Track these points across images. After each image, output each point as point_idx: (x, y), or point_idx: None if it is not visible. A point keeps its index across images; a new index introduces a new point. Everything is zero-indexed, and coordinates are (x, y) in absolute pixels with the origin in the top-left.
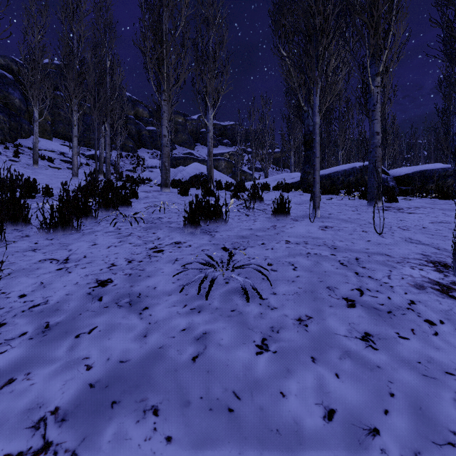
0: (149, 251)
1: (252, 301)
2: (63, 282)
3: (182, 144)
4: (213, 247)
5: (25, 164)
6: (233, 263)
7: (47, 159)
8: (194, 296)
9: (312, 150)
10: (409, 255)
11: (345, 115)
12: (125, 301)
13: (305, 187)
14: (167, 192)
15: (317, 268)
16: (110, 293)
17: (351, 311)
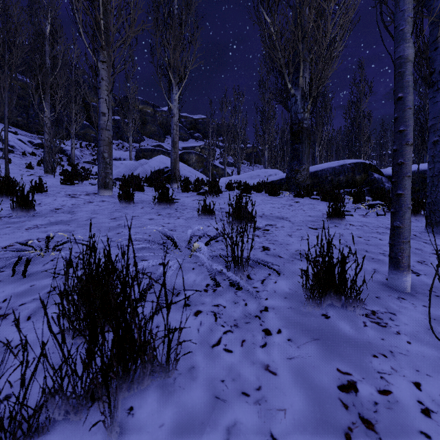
0: None
1: None
2: None
3: (151, 136)
4: None
5: None
6: None
7: None
8: None
9: (301, 143)
10: None
11: (322, 110)
12: None
13: (292, 188)
14: (107, 195)
15: None
16: None
17: None
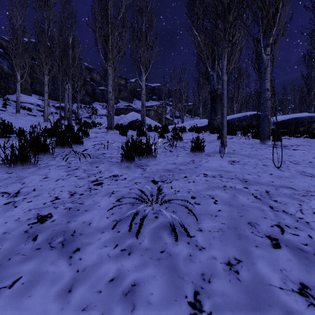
0: (91, 183)
1: (180, 239)
2: (5, 218)
3: (123, 99)
4: (144, 180)
5: (10, 113)
6: (161, 196)
7: (27, 109)
8: (126, 234)
9: (216, 103)
10: (309, 188)
11: (238, 79)
12: (59, 240)
13: (211, 129)
14: (112, 133)
15: (235, 202)
16: (46, 231)
17: (278, 252)
